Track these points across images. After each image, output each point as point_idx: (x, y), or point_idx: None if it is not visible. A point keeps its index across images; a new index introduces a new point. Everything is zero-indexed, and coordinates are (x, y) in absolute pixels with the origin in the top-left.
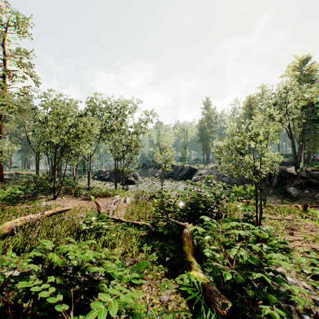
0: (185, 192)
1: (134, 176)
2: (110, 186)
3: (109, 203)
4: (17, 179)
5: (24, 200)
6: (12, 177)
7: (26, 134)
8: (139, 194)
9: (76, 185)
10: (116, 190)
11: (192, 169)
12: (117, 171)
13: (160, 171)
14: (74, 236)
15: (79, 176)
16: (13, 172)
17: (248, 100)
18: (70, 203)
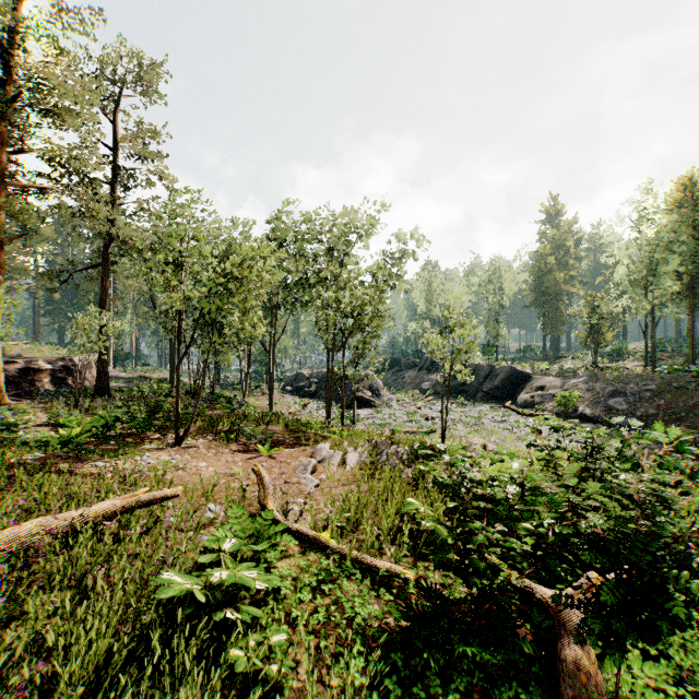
0: (502, 435)
1: (373, 389)
2: (318, 411)
3: (300, 466)
4: (132, 390)
5: (113, 445)
6: (128, 385)
7: (153, 297)
8: (383, 441)
9: (237, 408)
10: (330, 421)
11: (518, 373)
12: (331, 377)
13: (434, 378)
14: (134, 632)
15: (257, 386)
16: (136, 374)
17: (687, 186)
18: (205, 461)
